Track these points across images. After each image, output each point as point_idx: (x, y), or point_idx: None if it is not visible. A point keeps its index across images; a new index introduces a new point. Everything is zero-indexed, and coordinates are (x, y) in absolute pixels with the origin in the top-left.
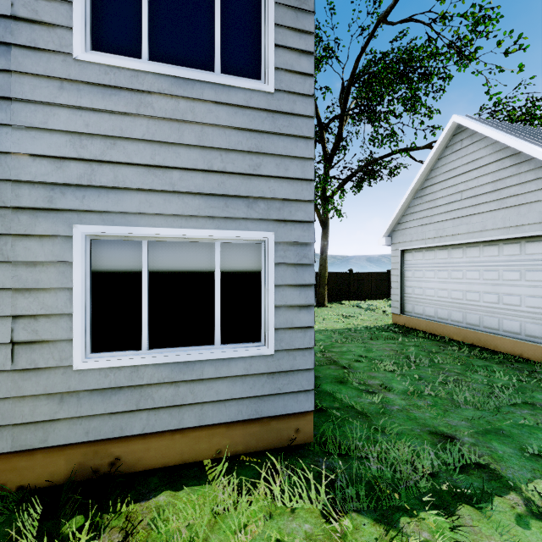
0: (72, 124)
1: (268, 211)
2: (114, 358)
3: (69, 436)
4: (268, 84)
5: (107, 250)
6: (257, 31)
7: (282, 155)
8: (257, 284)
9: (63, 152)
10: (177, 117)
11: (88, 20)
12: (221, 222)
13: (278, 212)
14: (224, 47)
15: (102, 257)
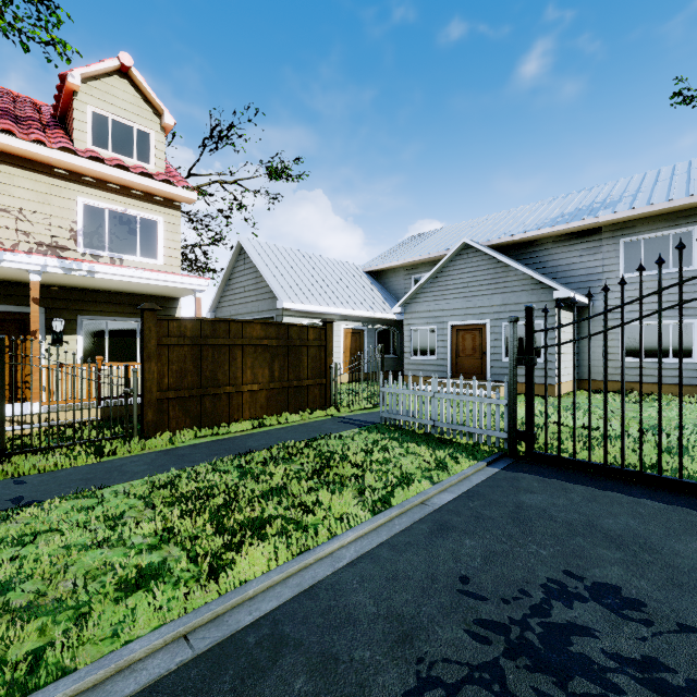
0: (619, 296)
1: (694, 312)
2: (632, 359)
3: (618, 379)
4: (694, 267)
5: (629, 329)
6: (690, 248)
7: None
8: (690, 338)
9: (616, 304)
10: (654, 287)
11: (623, 266)
12: (672, 317)
13: None
14: (674, 258)
15: (627, 331)
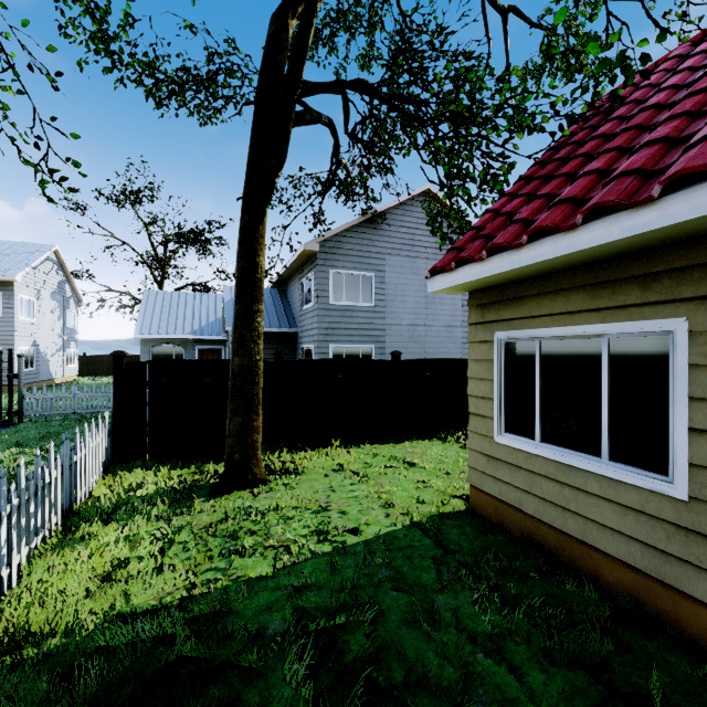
0: None
1: (1, 342)
2: None
3: None
4: (1, 316)
5: None
6: None
7: (5, 330)
8: None
9: None
10: None
11: None
12: None
13: (4, 342)
14: None
15: None
